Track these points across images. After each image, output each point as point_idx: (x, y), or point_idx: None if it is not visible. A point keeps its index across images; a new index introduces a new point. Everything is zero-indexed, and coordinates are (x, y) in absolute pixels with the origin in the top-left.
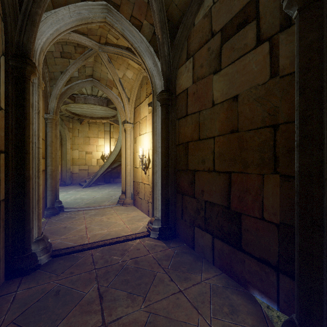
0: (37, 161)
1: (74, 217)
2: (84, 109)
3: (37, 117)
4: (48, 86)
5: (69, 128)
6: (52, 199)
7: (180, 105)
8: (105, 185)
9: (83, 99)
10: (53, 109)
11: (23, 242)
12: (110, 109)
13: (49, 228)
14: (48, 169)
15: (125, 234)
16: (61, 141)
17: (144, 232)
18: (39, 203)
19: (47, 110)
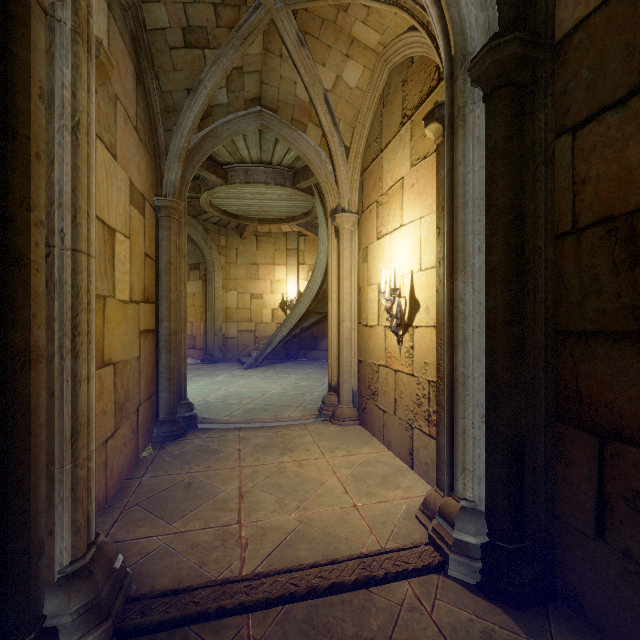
0: (71, 298)
1: (215, 452)
2: (245, 201)
3: (71, 143)
4: (160, 128)
5: (220, 247)
6: (170, 399)
7: (583, 67)
8: (288, 365)
9: (243, 173)
10: (174, 186)
11: (2, 600)
12: (300, 192)
13: (152, 484)
14: (162, 329)
15: (356, 542)
16: (205, 273)
17: (420, 548)
18: (76, 444)
19: (160, 188)
